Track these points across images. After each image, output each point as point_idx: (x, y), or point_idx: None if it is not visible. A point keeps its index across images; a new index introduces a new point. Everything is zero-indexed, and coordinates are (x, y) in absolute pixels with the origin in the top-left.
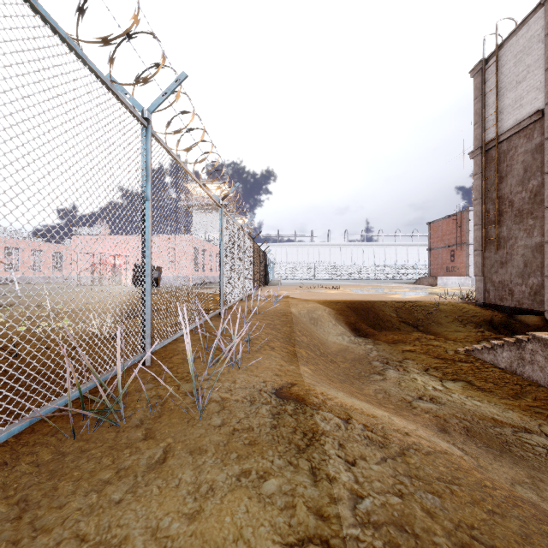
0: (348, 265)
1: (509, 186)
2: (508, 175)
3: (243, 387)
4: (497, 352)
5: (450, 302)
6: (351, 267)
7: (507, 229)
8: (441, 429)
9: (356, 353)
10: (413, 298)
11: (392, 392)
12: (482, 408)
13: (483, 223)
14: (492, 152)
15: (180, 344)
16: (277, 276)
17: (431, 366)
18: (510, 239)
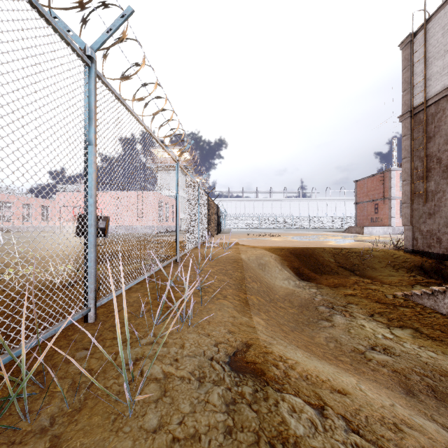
0: (287, 217)
1: (436, 145)
2: (436, 135)
3: (192, 355)
4: (438, 298)
5: (382, 249)
6: (289, 218)
7: (435, 183)
8: (406, 391)
9: (302, 297)
10: (347, 245)
11: (343, 341)
12: (440, 362)
13: (412, 179)
14: (420, 115)
15: (132, 294)
16: (228, 226)
17: (375, 311)
18: (438, 192)
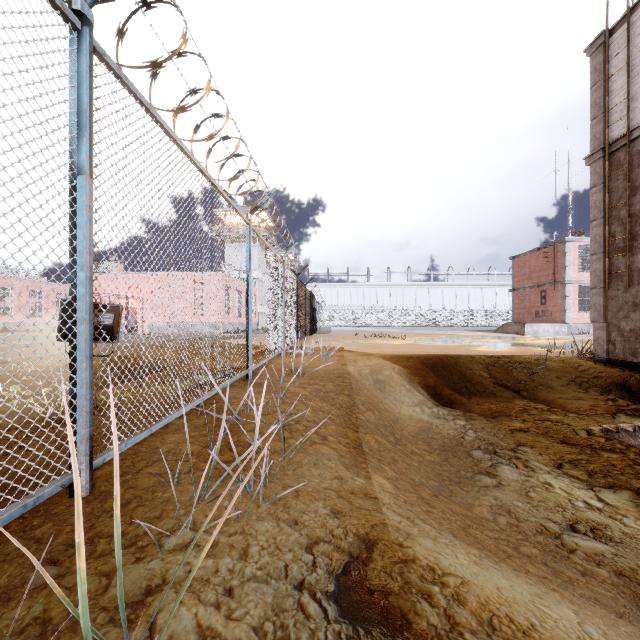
0: (412, 310)
1: None
2: None
3: (261, 577)
4: None
5: (560, 357)
6: (415, 312)
7: None
8: None
9: (445, 434)
10: (506, 351)
11: (521, 513)
12: None
13: (606, 251)
14: (620, 155)
15: (168, 437)
16: (327, 323)
17: (563, 458)
18: None
